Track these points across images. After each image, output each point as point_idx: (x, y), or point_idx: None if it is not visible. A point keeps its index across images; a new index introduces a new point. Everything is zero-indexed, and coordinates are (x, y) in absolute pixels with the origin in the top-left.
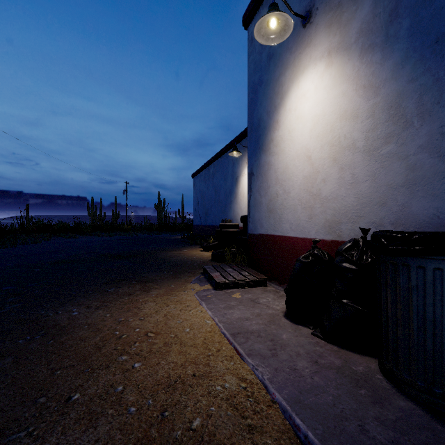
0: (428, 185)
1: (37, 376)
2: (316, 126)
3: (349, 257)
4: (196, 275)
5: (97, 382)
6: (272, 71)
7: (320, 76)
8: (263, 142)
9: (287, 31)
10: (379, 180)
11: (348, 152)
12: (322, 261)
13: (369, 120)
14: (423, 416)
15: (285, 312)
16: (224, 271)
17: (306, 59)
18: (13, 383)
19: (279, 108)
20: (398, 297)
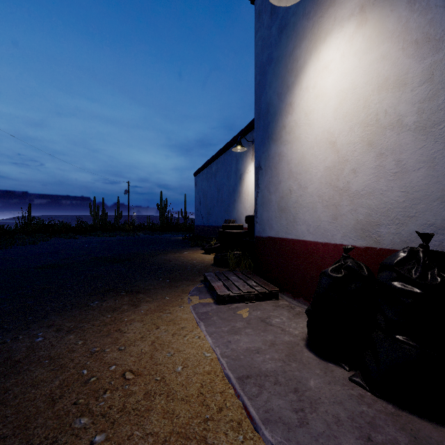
0: None
1: None
2: (343, 104)
3: (406, 274)
4: (195, 284)
5: None
6: (284, 45)
7: (349, 39)
8: (273, 129)
9: None
10: (442, 166)
11: (390, 132)
12: (360, 276)
13: (424, 86)
14: None
15: (306, 340)
16: (227, 280)
17: (329, 22)
18: None
19: (293, 88)
20: None
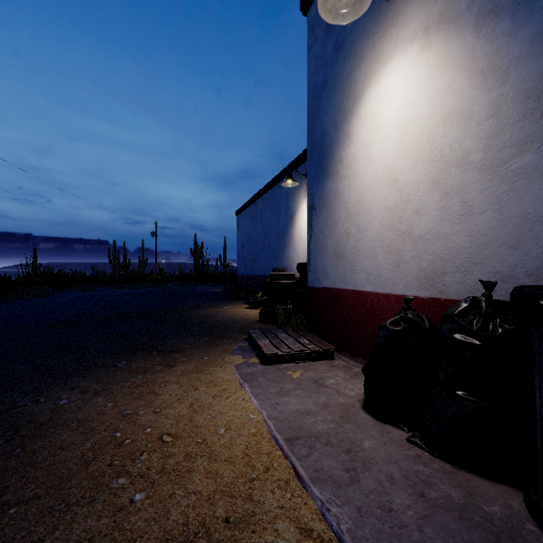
0: None
1: None
2: (406, 137)
3: (466, 326)
4: (238, 342)
5: (69, 533)
6: (340, 66)
7: (412, 64)
8: (329, 163)
9: (364, 3)
10: (508, 209)
11: (455, 170)
12: (420, 329)
13: (491, 121)
14: None
15: (363, 401)
16: (275, 337)
17: (390, 43)
18: None
19: (351, 116)
20: None
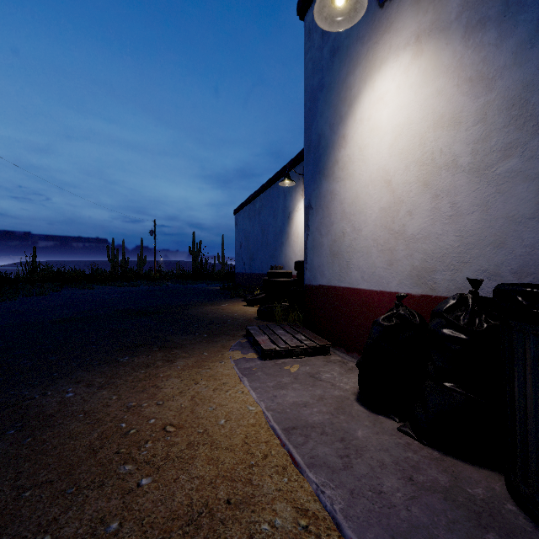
0: None
1: None
2: (399, 140)
3: (454, 321)
4: (237, 339)
5: (81, 513)
6: (336, 70)
7: (405, 70)
8: (325, 164)
9: (359, 11)
10: (495, 210)
11: (445, 173)
12: (411, 324)
13: (478, 126)
14: None
15: (357, 394)
16: (273, 334)
17: (384, 50)
18: None
19: (347, 119)
20: None
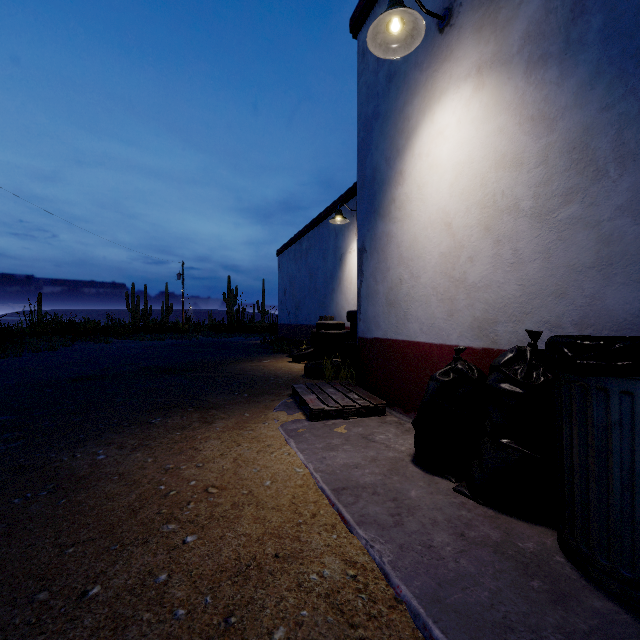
0: (632, 267)
1: (37, 557)
2: (459, 179)
3: (511, 375)
4: (281, 398)
5: (129, 566)
6: (393, 98)
7: (466, 104)
8: (381, 202)
9: (416, 38)
10: (556, 258)
11: (507, 217)
12: (469, 379)
13: (540, 169)
14: (631, 626)
15: (413, 455)
16: (322, 393)
17: (444, 79)
18: (1, 568)
19: (404, 153)
20: (589, 439)
